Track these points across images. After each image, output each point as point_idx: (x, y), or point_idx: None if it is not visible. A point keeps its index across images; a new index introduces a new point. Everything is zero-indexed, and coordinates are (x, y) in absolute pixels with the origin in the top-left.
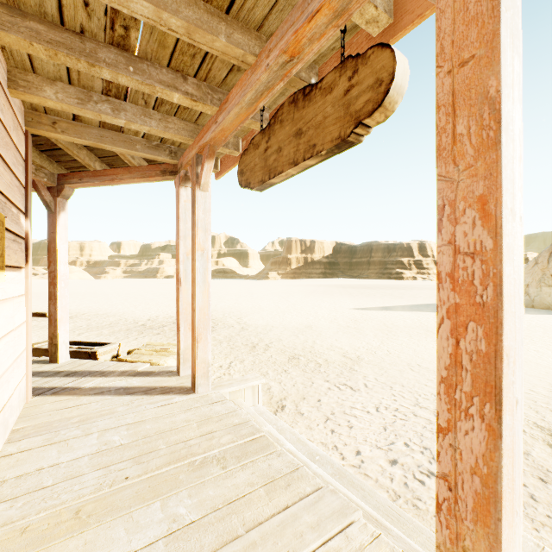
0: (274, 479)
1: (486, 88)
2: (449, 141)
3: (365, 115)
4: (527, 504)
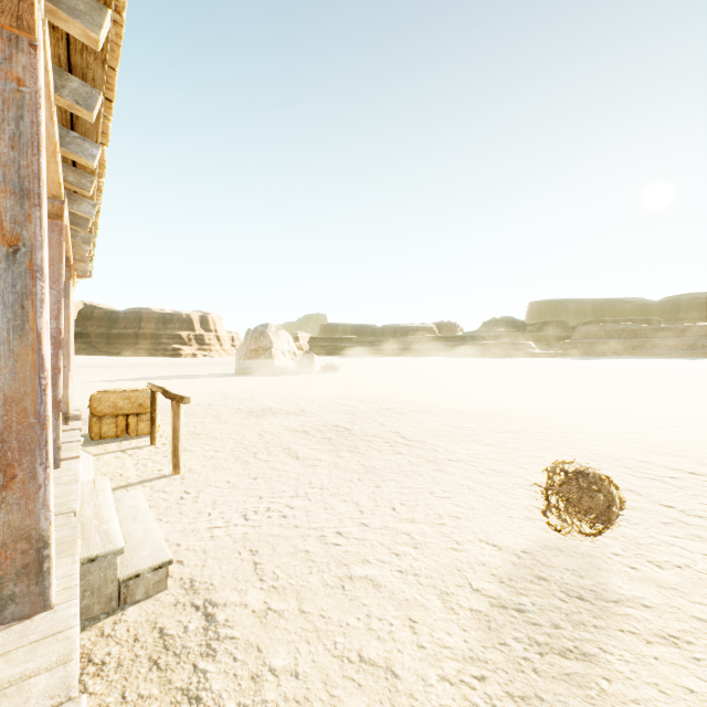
0: None
1: None
2: None
3: None
4: None
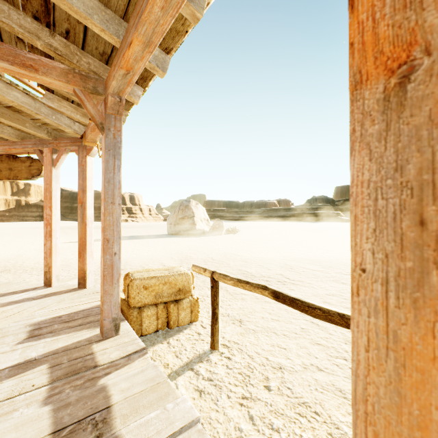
0: (0, 284)
1: (51, 190)
2: (46, 196)
3: (35, 175)
4: (98, 282)
